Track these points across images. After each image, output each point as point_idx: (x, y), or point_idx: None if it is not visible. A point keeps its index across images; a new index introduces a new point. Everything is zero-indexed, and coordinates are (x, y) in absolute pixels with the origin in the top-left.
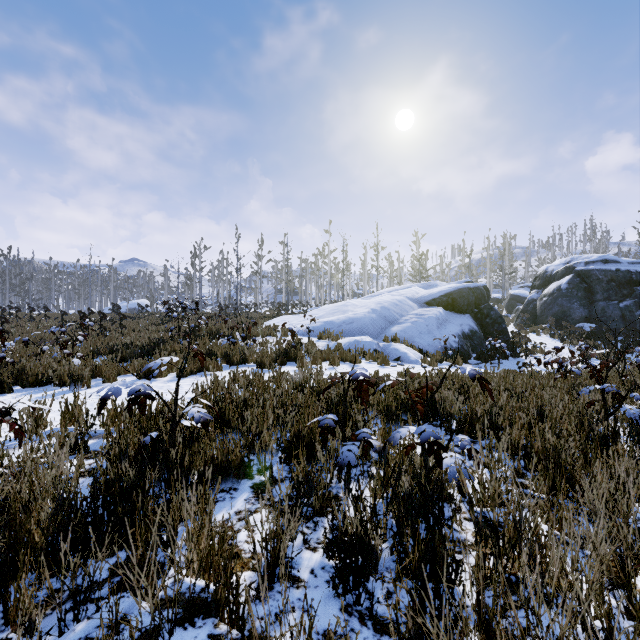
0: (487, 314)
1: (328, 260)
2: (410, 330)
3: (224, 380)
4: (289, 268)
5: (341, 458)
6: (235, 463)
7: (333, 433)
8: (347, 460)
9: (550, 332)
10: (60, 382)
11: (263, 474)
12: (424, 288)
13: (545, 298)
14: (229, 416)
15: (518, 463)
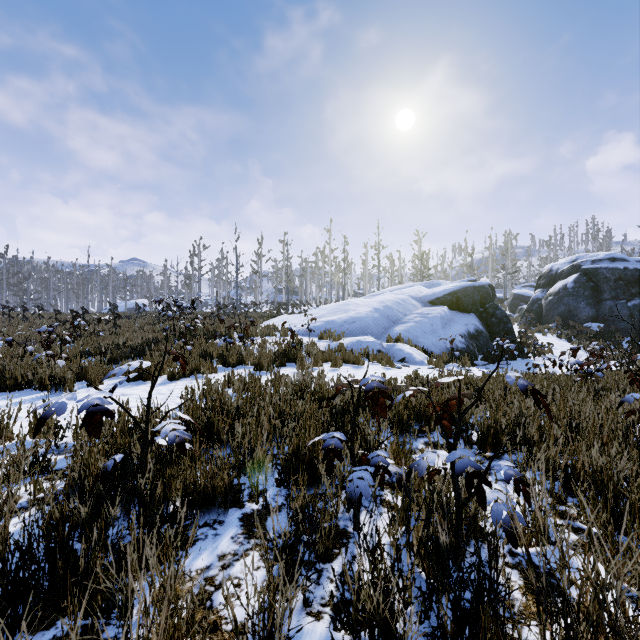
0: (492, 313)
1: (329, 259)
2: (414, 330)
3: (217, 384)
4: (289, 267)
5: (351, 488)
6: (221, 489)
7: (341, 457)
8: (358, 491)
9: (557, 332)
10: (41, 386)
11: (255, 501)
12: (427, 287)
13: (550, 297)
14: (218, 428)
15: (559, 487)
